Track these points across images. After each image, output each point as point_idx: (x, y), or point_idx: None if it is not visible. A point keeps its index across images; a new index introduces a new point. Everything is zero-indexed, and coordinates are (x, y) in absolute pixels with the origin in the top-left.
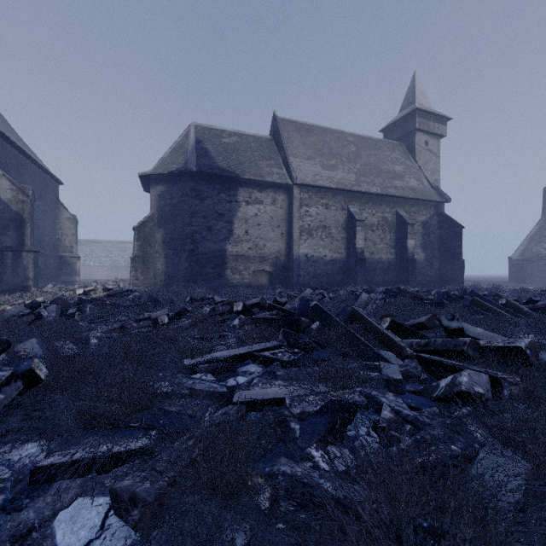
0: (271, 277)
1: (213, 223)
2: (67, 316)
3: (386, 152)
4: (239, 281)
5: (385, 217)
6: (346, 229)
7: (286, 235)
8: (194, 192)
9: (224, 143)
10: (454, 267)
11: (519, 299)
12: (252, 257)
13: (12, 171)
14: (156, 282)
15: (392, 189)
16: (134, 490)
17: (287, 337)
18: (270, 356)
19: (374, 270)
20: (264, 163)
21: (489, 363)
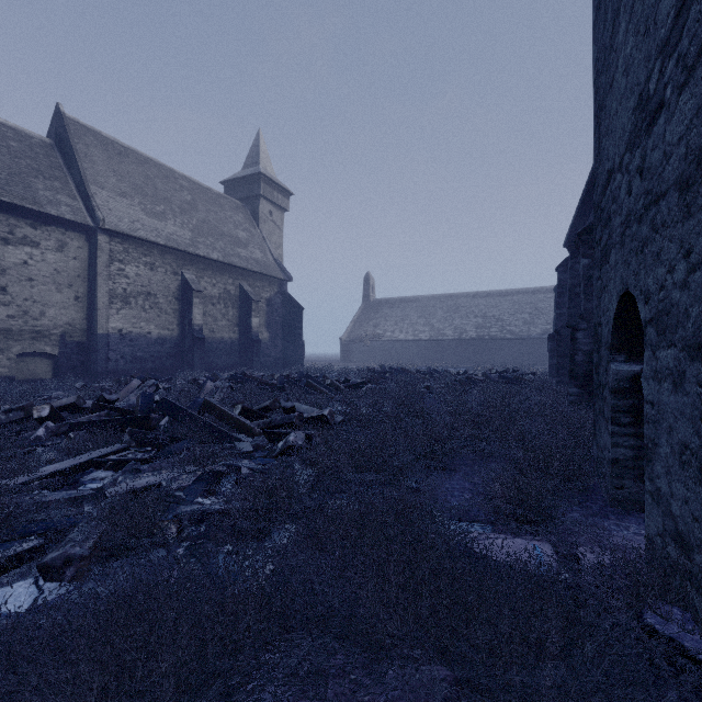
0: (56, 363)
1: None
2: None
3: (229, 212)
4: None
5: (227, 290)
6: (180, 300)
7: (84, 300)
8: None
9: None
10: (296, 348)
11: (339, 379)
12: (15, 330)
13: None
14: None
15: (236, 258)
16: (69, 553)
17: (135, 437)
18: (121, 458)
19: (214, 351)
20: (40, 182)
21: (308, 428)
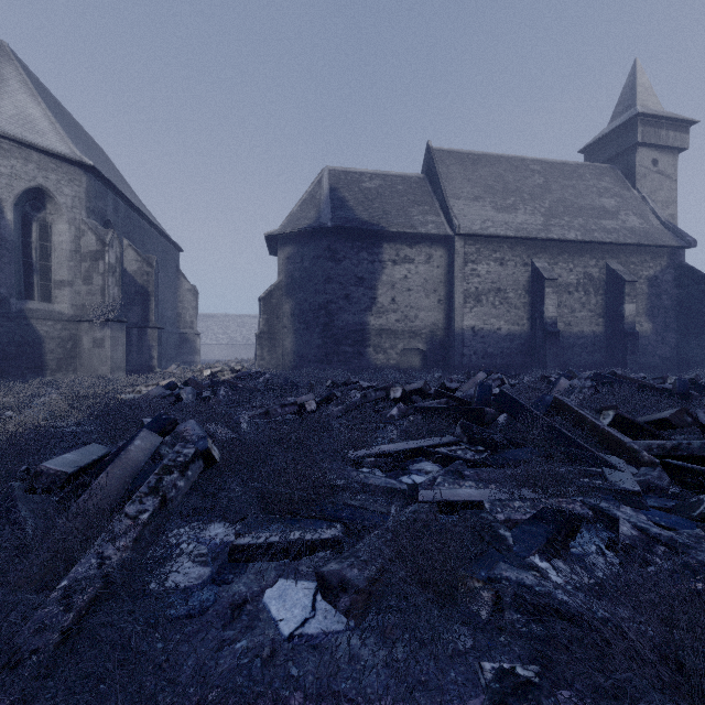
0: (425, 358)
1: (352, 290)
2: (203, 399)
3: (590, 180)
4: (383, 362)
5: (588, 274)
6: (530, 292)
7: (444, 303)
8: (329, 252)
9: (365, 189)
10: (702, 343)
11: None
12: (400, 331)
13: (136, 240)
14: (284, 363)
15: (600, 233)
16: (344, 574)
17: (466, 431)
18: (449, 453)
19: (571, 347)
20: (415, 210)
21: None
